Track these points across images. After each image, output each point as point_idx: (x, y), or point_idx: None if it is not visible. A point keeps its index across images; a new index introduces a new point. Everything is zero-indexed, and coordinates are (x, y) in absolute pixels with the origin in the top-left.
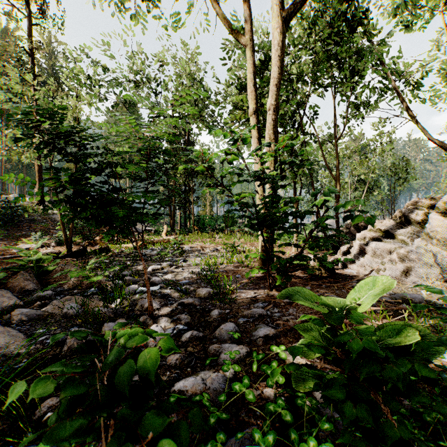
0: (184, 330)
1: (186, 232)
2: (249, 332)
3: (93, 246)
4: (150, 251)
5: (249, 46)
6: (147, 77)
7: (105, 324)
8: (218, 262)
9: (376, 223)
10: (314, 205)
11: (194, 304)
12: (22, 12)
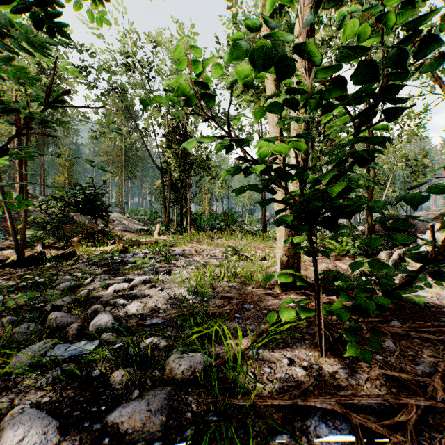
0: None
1: (182, 232)
2: None
3: (66, 248)
4: (130, 257)
5: None
6: (137, 60)
7: None
8: (215, 275)
9: None
10: None
11: (147, 430)
12: None
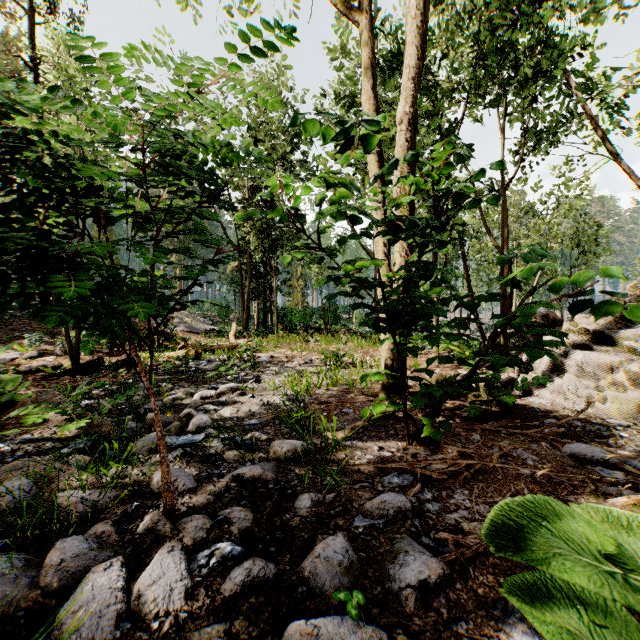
0: (234, 559)
1: (266, 333)
2: (380, 564)
3: (120, 354)
4: (205, 364)
5: (365, 23)
6: None
7: (58, 543)
8: (312, 384)
9: (578, 319)
10: (507, 282)
11: (263, 479)
12: (21, 6)
